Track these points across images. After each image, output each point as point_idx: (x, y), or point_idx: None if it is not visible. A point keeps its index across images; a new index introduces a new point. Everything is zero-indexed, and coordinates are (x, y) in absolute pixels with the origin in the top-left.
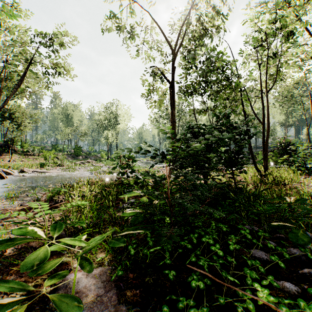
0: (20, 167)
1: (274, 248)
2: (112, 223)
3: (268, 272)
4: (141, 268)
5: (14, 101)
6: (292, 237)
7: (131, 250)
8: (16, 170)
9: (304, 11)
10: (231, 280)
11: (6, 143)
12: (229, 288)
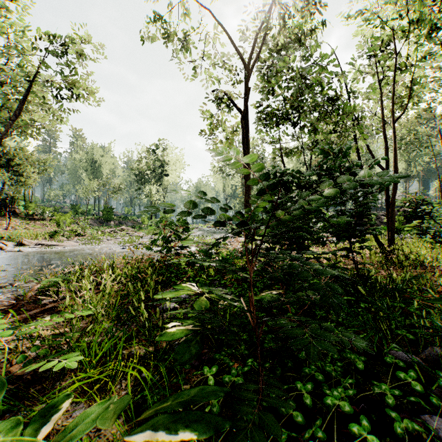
0: (19, 238)
1: None
2: (143, 345)
3: None
4: None
5: (14, 141)
6: None
7: None
8: (12, 242)
9: None
10: None
11: (2, 202)
12: None
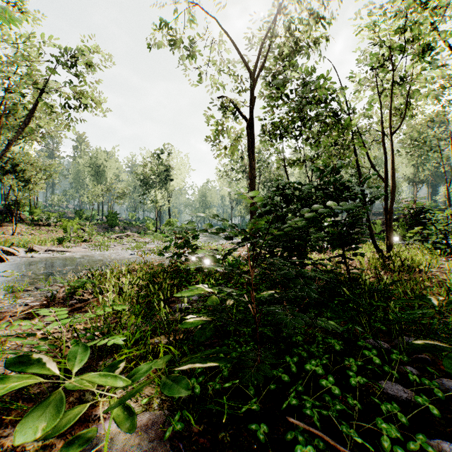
0: (28, 244)
1: (419, 382)
2: (165, 335)
3: (412, 422)
4: (210, 414)
5: (20, 147)
6: (449, 366)
7: (196, 386)
8: (23, 248)
9: (448, 15)
10: (358, 440)
11: (8, 207)
12: (353, 451)
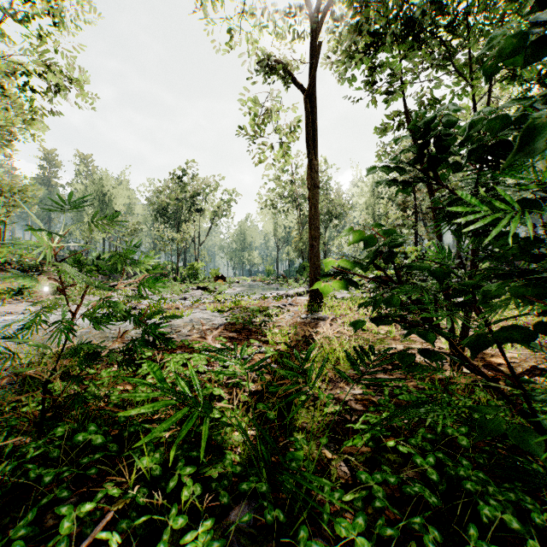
0: None
1: None
2: None
3: None
4: None
5: None
6: None
7: None
8: None
9: None
10: None
11: None
12: None
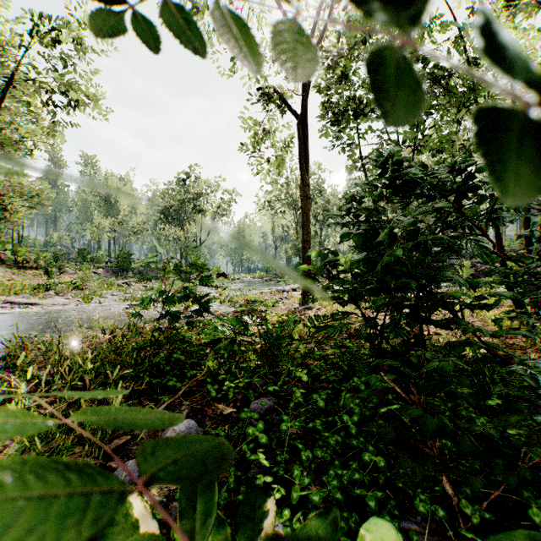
0: None
1: None
2: None
3: None
4: None
5: None
6: None
7: None
8: None
9: None
10: None
11: None
12: None
